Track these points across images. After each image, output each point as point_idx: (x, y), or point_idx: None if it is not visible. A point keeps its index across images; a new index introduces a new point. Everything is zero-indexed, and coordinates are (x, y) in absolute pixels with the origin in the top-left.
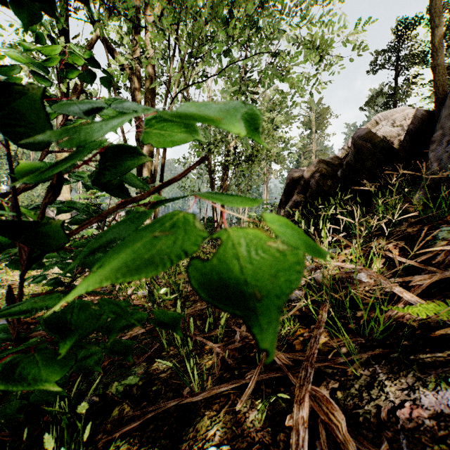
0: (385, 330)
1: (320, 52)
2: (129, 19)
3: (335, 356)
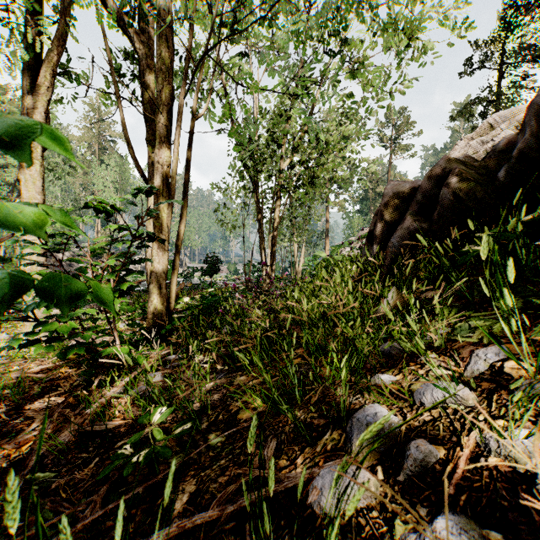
0: None
1: (407, 34)
2: None
3: None
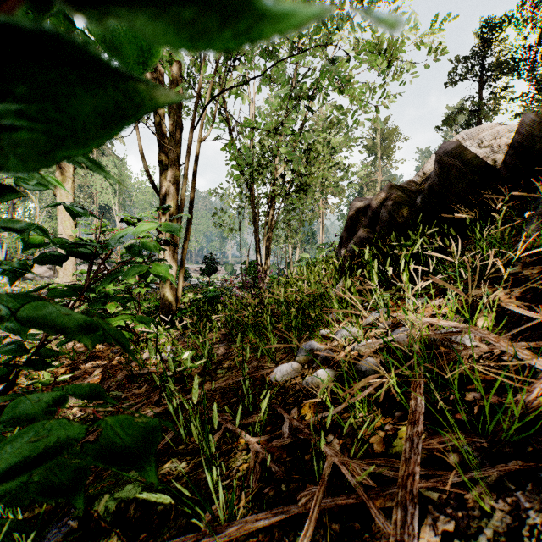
0: (520, 427)
1: (388, 56)
2: None
3: (441, 471)
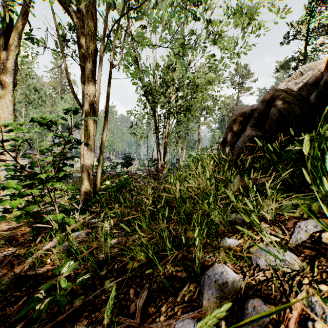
0: None
1: (248, 16)
2: None
3: None
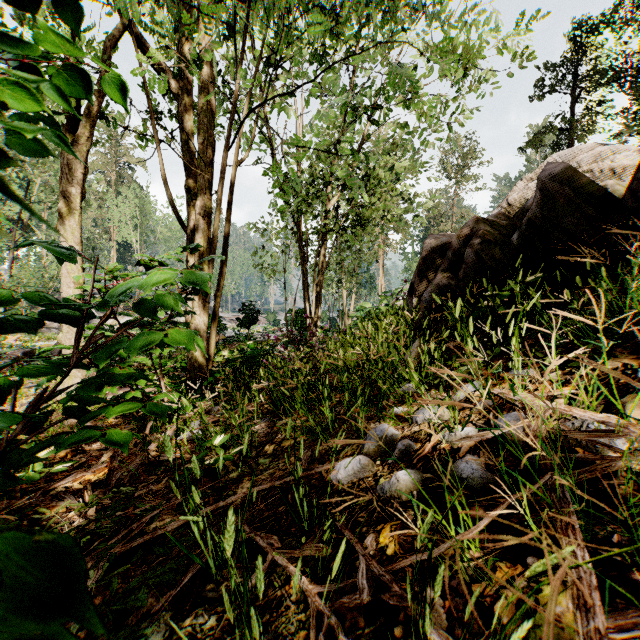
0: None
1: (464, 63)
2: (175, 5)
3: None
